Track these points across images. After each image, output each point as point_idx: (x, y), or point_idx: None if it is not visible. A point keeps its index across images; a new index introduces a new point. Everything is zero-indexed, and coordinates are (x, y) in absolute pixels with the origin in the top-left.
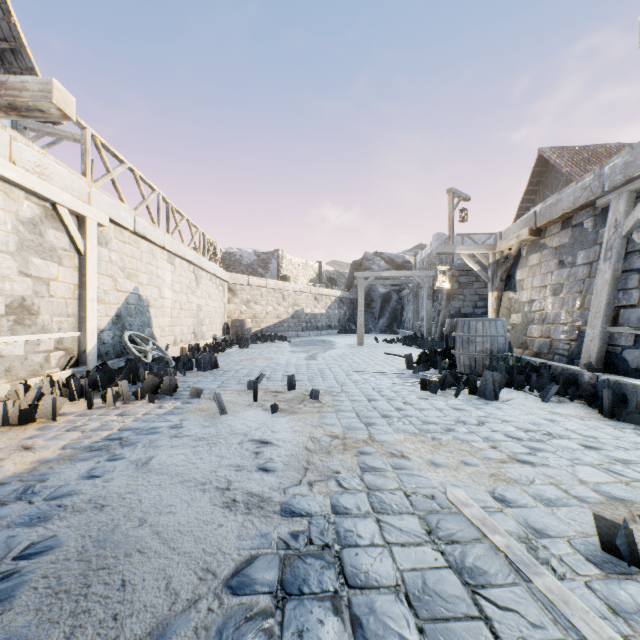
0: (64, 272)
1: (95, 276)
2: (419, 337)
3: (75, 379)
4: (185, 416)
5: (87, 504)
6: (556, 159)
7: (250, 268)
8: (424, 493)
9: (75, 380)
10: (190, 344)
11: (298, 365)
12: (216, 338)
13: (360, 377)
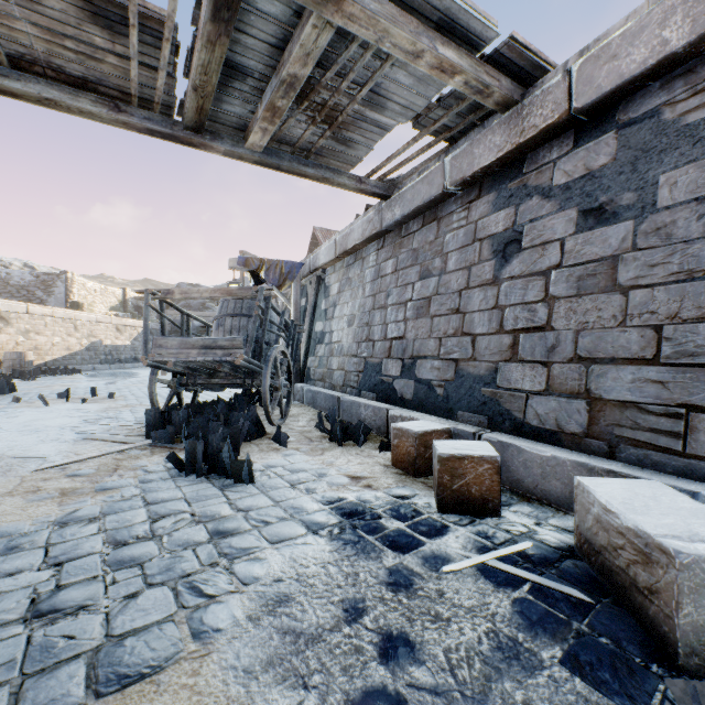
0: None
1: None
2: None
3: None
4: (19, 408)
5: (3, 422)
6: (322, 238)
7: (24, 290)
8: None
9: None
10: None
11: (98, 387)
12: None
13: None
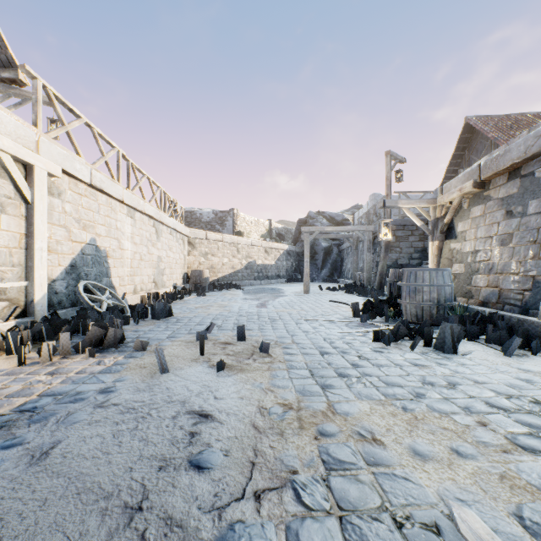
0: (8, 220)
1: (44, 226)
2: (359, 285)
3: (12, 332)
4: (122, 375)
5: None
6: (482, 126)
7: (209, 225)
8: (422, 519)
9: (12, 333)
10: (149, 292)
11: (249, 313)
12: (176, 286)
13: (309, 326)
